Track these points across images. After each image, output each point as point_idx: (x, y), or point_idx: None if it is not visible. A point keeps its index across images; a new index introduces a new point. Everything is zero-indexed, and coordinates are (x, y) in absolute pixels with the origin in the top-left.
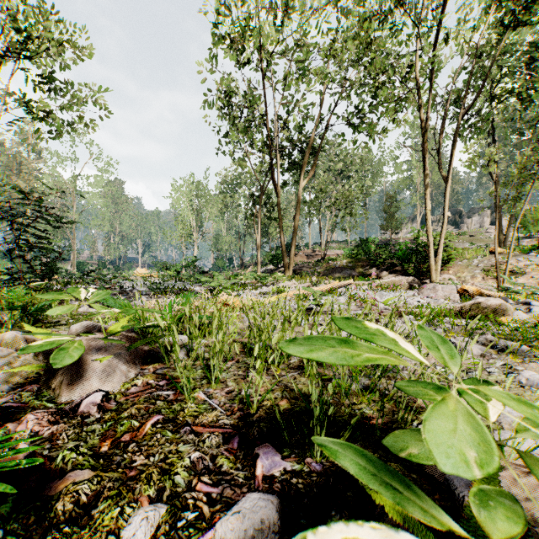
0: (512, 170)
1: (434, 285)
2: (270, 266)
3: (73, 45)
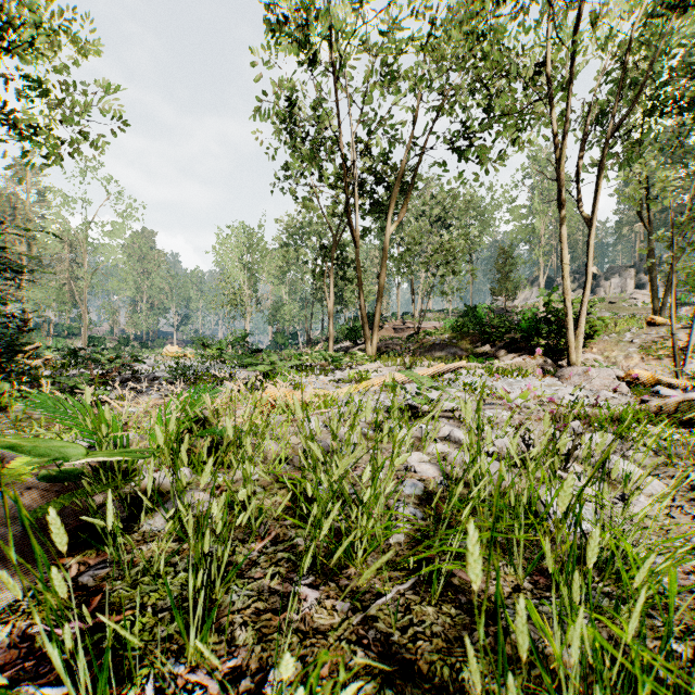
0: None
1: (585, 370)
2: (346, 343)
3: (73, 37)
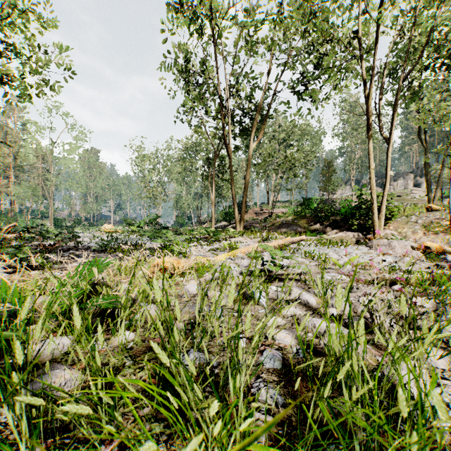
0: None
1: (389, 242)
2: (224, 222)
3: (38, 15)
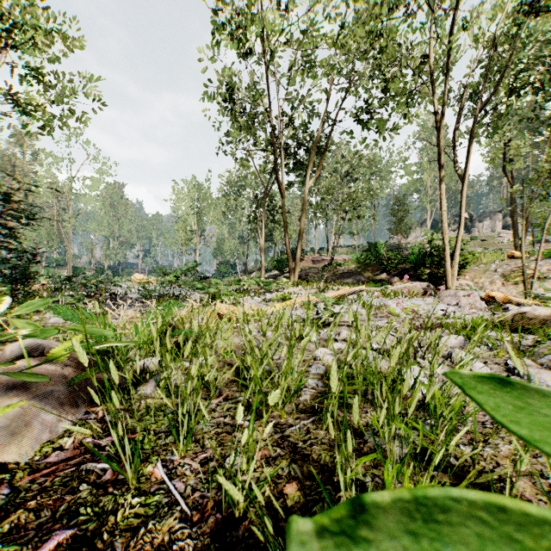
0: (543, 164)
1: (456, 292)
2: (275, 272)
3: (63, 35)
